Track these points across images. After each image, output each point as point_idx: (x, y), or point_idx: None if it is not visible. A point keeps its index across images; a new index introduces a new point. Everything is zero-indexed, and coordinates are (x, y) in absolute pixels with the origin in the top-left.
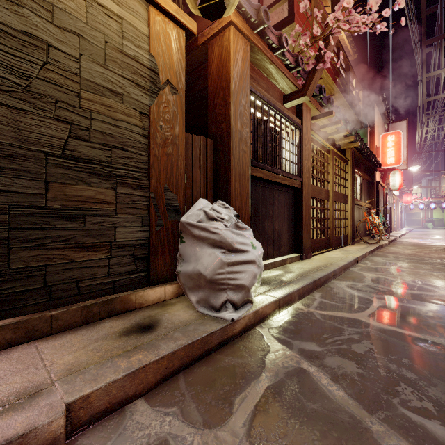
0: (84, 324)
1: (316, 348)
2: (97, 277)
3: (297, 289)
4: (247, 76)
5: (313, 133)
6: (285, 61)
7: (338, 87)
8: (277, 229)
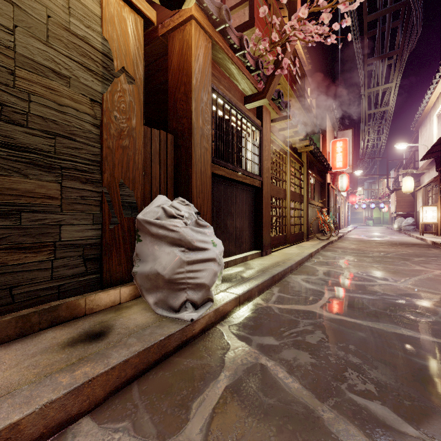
0: (19, 337)
1: (274, 342)
2: (37, 281)
3: (257, 285)
4: (209, 73)
5: (272, 135)
6: (246, 63)
7: (295, 93)
8: (238, 227)
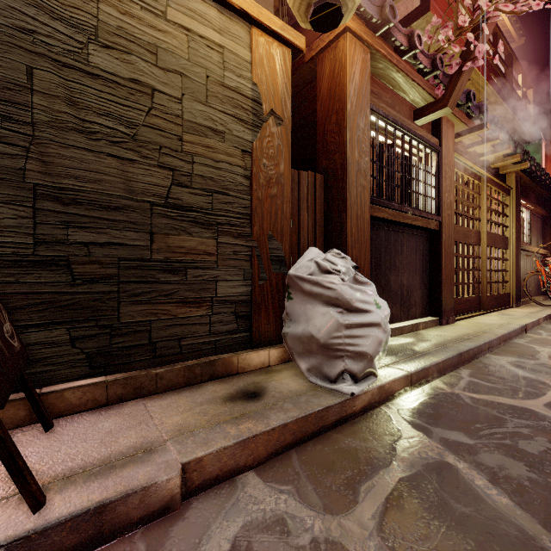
0: (187, 385)
1: (466, 440)
2: (199, 335)
3: (435, 363)
4: (367, 92)
5: (456, 156)
6: (417, 65)
7: (495, 88)
8: (405, 285)
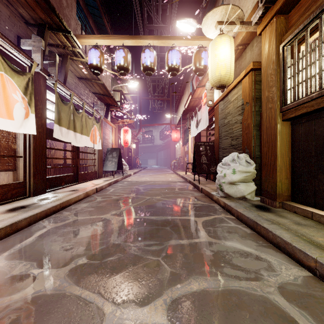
0: None
1: (194, 205)
2: None
3: (236, 209)
4: (273, 46)
5: None
6: None
7: None
8: None
